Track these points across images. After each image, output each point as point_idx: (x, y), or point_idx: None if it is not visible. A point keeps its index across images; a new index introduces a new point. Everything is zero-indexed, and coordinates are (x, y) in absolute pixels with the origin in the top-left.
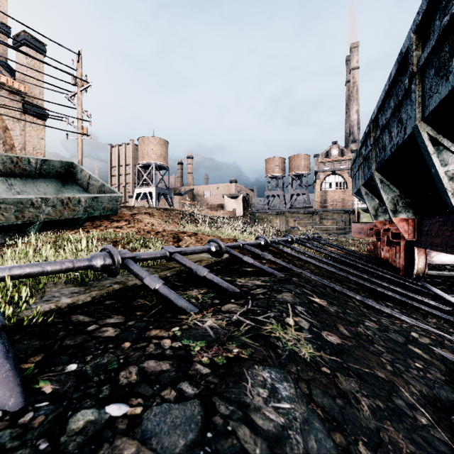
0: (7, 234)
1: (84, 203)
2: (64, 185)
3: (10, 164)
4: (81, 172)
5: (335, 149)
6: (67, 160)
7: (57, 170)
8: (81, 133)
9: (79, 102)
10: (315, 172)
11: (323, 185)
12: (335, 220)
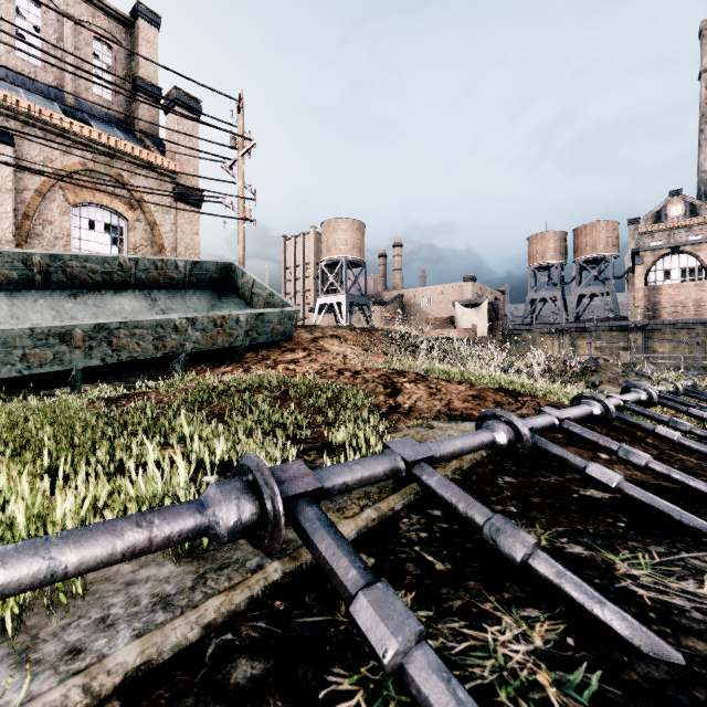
0: (147, 371)
1: (244, 324)
2: (220, 297)
3: (154, 271)
4: (243, 277)
5: (676, 205)
6: (223, 260)
7: (212, 276)
8: (242, 218)
9: (239, 173)
10: (632, 252)
11: (650, 276)
12: (680, 343)
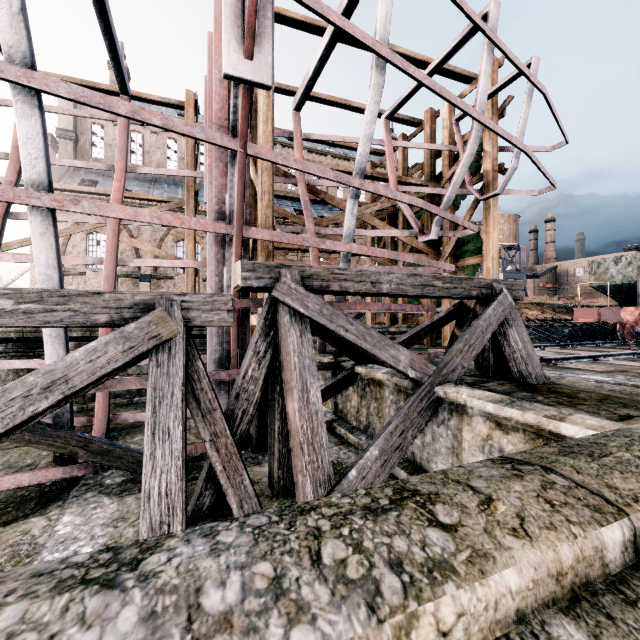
0: None
1: None
2: None
3: None
4: None
5: None
6: None
7: None
8: None
9: None
10: None
11: None
12: None
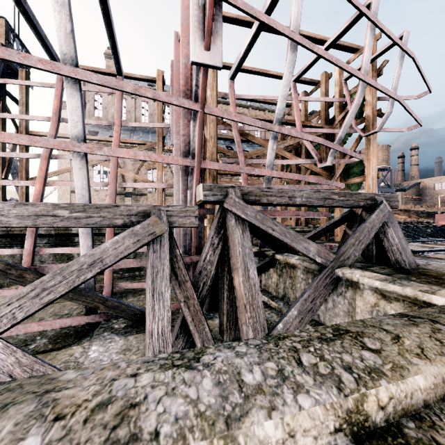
0: None
1: None
2: None
3: None
4: None
5: None
6: None
7: None
8: None
9: None
10: None
11: None
12: None
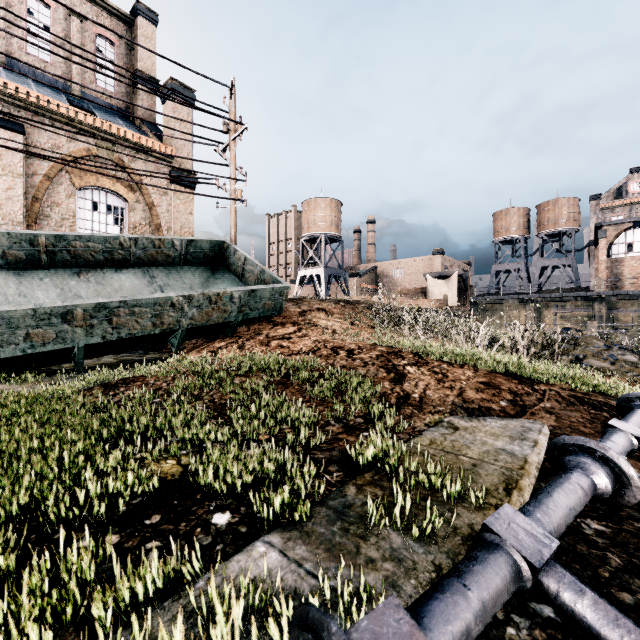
0: (145, 346)
1: (237, 301)
2: (213, 273)
3: (152, 249)
4: (235, 254)
5: (636, 181)
6: (217, 239)
7: (206, 253)
8: (234, 199)
9: (231, 155)
10: (595, 227)
11: (612, 248)
12: None
